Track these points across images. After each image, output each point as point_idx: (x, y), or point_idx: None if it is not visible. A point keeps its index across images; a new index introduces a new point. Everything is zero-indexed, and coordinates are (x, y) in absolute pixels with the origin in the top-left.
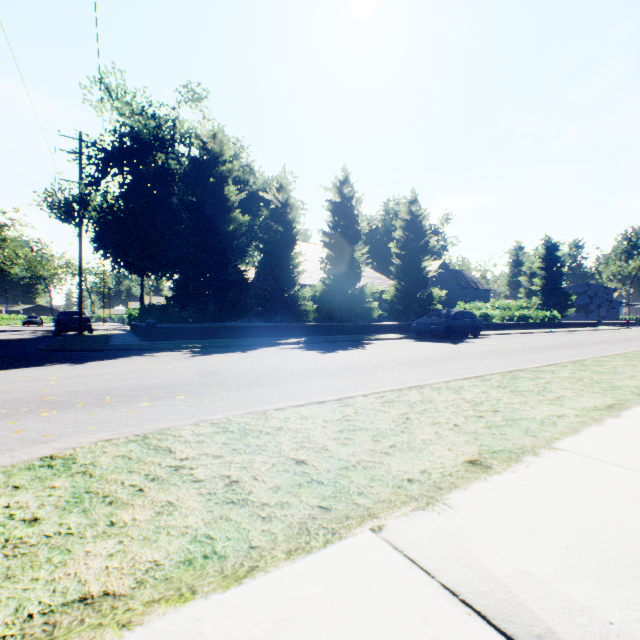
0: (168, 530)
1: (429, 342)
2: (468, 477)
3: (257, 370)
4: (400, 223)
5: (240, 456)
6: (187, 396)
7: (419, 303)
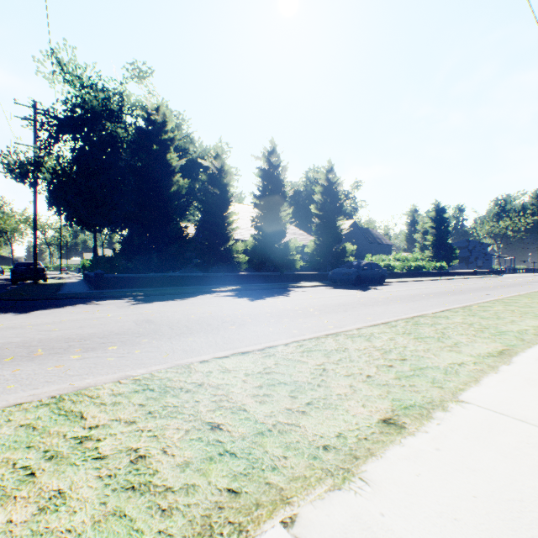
0: (45, 537)
1: (343, 289)
2: (383, 441)
3: (191, 318)
4: (319, 188)
5: (154, 421)
6: (119, 346)
7: (335, 256)
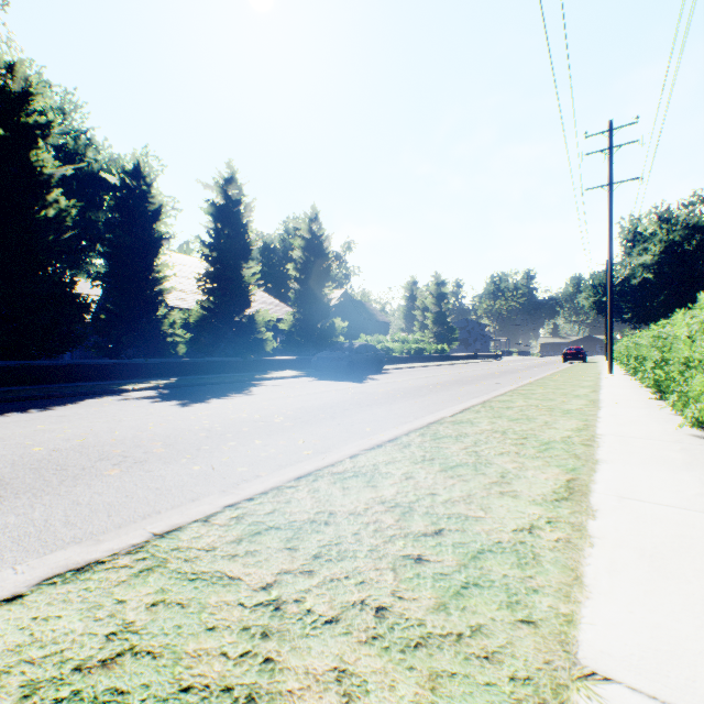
0: None
1: (331, 381)
2: None
3: (29, 454)
4: (300, 242)
5: None
6: None
7: (321, 334)
